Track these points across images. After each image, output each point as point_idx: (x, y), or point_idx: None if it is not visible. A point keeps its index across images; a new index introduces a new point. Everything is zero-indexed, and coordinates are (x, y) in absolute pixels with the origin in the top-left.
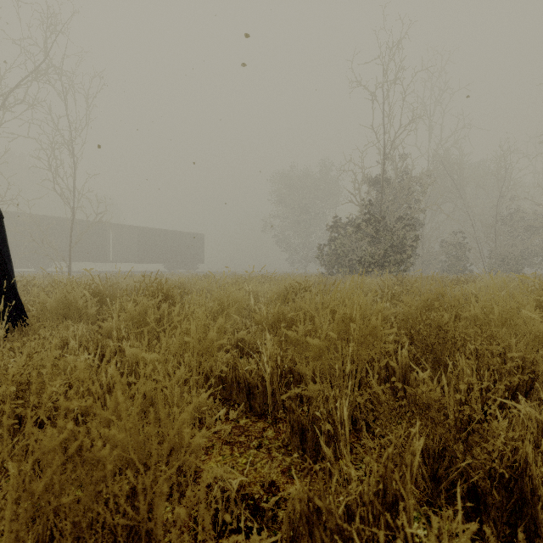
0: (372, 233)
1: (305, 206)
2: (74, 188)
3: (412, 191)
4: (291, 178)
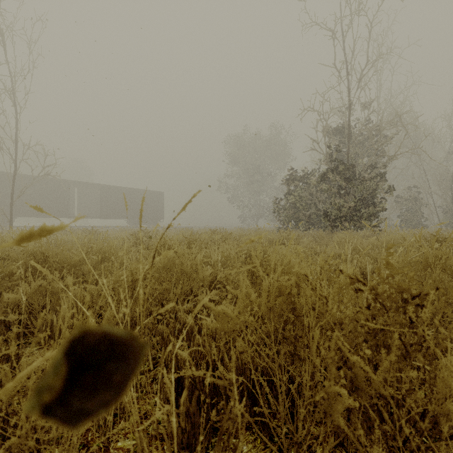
0: (342, 183)
1: (256, 166)
2: (16, 138)
3: (377, 140)
4: (244, 140)
